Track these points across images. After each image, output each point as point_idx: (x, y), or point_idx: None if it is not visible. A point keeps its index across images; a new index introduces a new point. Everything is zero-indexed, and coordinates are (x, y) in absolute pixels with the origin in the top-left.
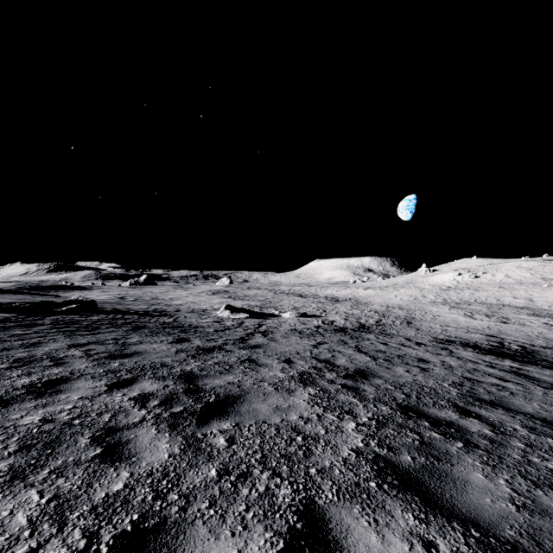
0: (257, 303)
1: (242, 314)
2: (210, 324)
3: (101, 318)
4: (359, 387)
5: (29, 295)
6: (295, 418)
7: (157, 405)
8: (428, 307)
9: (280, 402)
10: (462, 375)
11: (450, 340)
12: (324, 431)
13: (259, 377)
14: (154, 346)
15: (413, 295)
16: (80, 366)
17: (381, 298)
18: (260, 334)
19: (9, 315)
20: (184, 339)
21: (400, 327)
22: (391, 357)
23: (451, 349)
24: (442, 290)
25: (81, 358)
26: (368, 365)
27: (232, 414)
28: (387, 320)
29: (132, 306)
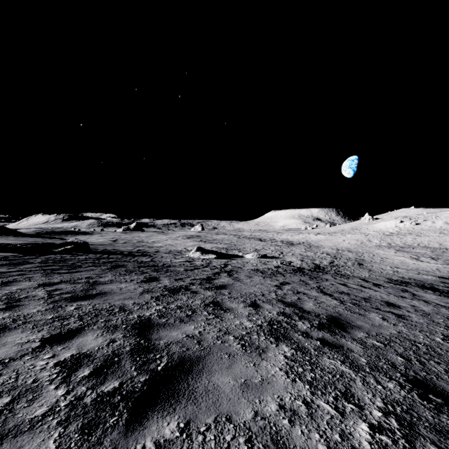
0: (223, 246)
1: (210, 255)
2: (182, 263)
3: (88, 257)
4: (341, 344)
5: (43, 238)
6: (274, 410)
7: (86, 377)
8: (374, 250)
9: (249, 371)
10: (446, 324)
11: (405, 281)
12: (325, 448)
13: (223, 327)
14: (122, 285)
15: (359, 240)
16: (31, 310)
17: (330, 242)
18: (226, 274)
19: (9, 254)
20: (154, 278)
21: (353, 268)
22: (358, 300)
23: (411, 291)
24: (386, 236)
25: (40, 299)
26: (339, 311)
27: (182, 398)
28: (339, 261)
29: (121, 247)
